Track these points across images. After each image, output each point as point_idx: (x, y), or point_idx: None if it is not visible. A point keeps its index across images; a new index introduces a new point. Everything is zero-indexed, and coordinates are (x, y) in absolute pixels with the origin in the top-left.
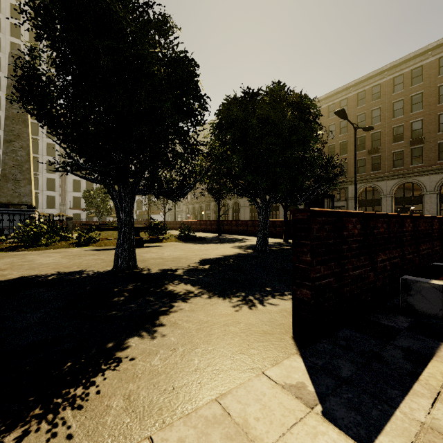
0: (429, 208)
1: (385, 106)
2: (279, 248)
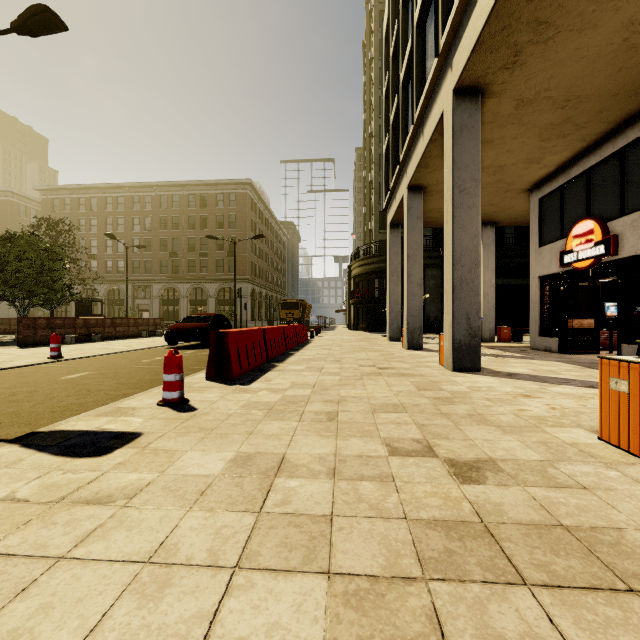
0: (211, 309)
1: (183, 216)
2: None
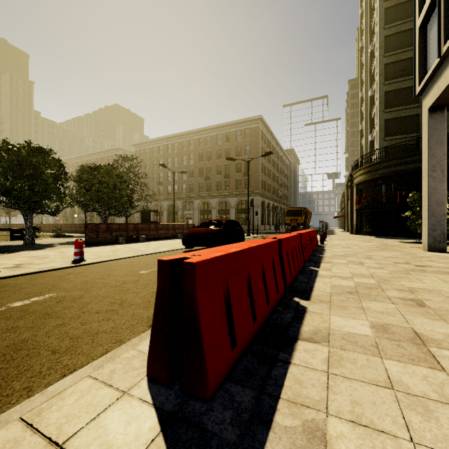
0: (232, 216)
1: (213, 151)
2: None
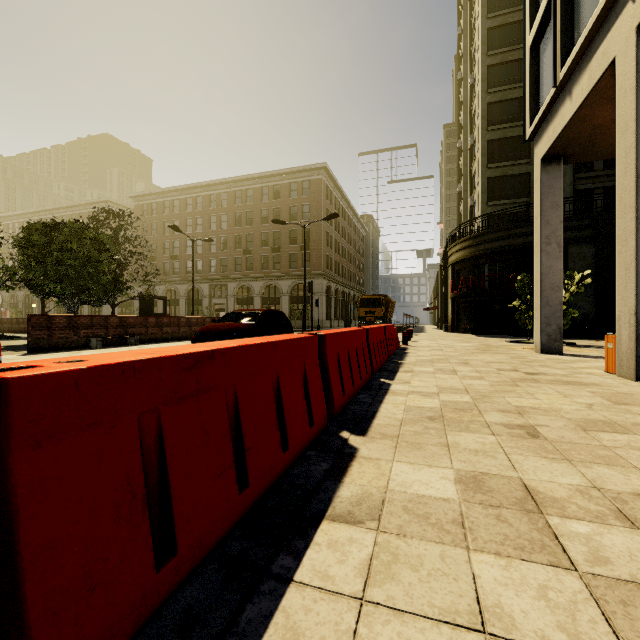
0: (284, 308)
1: (257, 211)
2: None
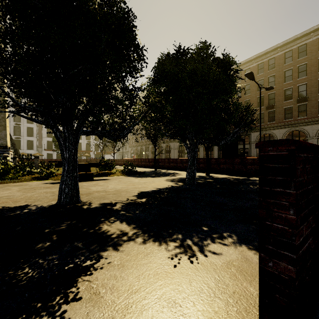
0: None
1: (279, 73)
2: (204, 181)
